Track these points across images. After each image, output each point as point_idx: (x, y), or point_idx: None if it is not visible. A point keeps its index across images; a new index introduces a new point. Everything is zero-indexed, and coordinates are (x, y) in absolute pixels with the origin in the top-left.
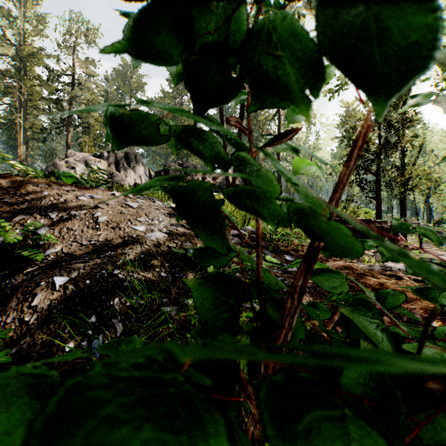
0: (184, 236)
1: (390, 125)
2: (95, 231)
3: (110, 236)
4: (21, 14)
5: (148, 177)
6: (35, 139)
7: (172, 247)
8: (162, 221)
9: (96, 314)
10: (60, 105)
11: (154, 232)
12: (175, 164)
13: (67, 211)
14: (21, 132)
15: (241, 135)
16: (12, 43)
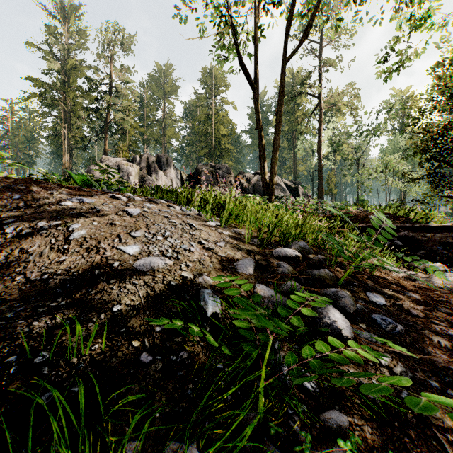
0: (199, 263)
1: None
2: (59, 255)
3: (76, 265)
4: (65, 30)
5: (179, 180)
6: (78, 148)
7: (175, 287)
8: (168, 237)
9: None
10: (99, 113)
11: (150, 257)
12: (207, 166)
13: (34, 222)
14: (65, 141)
15: (280, 125)
16: (58, 58)
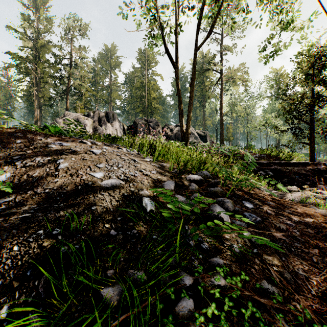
0: (141, 183)
1: (324, 80)
2: (53, 178)
3: (65, 184)
4: (36, 18)
5: (122, 130)
6: (46, 105)
7: (127, 196)
8: (120, 167)
9: (9, 304)
10: (62, 80)
11: (110, 179)
12: (142, 120)
13: (33, 158)
14: (36, 100)
15: (193, 93)
16: (30, 38)
